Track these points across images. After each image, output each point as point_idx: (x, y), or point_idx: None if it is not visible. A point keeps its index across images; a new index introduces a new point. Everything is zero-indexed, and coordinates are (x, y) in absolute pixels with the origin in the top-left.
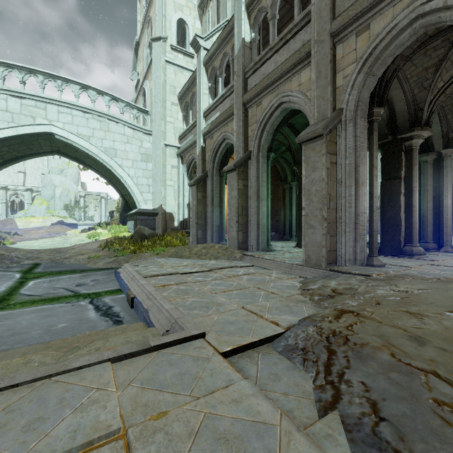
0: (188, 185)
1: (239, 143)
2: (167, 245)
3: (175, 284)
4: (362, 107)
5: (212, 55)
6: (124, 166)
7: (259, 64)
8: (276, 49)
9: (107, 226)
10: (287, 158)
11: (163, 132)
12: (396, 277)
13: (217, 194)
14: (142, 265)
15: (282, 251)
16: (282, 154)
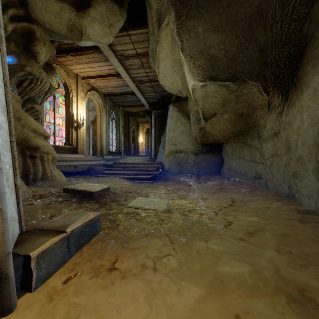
0: None
1: None
2: None
3: None
4: None
5: None
6: None
7: None
8: None
9: None
10: None
11: None
12: None
13: None
14: None
15: None
16: None
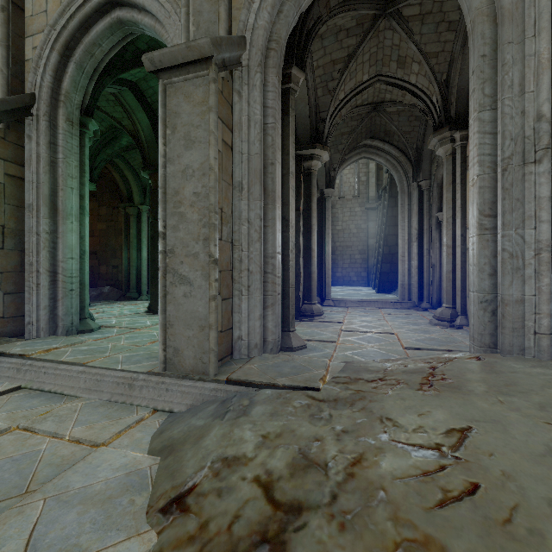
0: None
1: None
2: None
3: None
4: (277, 53)
5: None
6: None
7: None
8: None
9: None
10: (133, 164)
11: None
12: (354, 379)
13: None
14: None
15: (116, 328)
16: (124, 154)
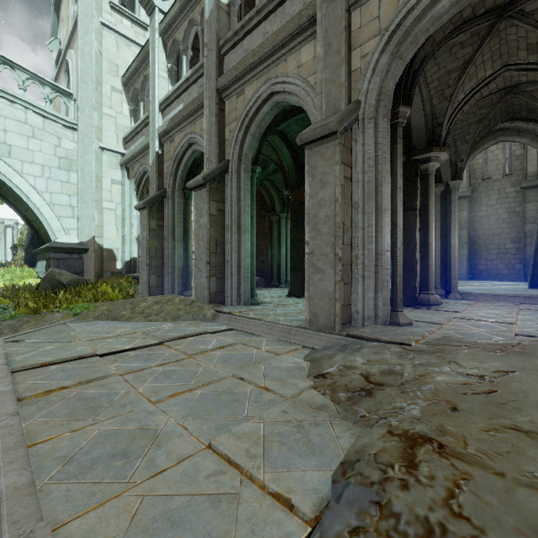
0: (135, 207)
1: (211, 148)
2: (97, 299)
3: (77, 385)
4: (386, 102)
5: (173, 21)
6: (27, 174)
7: (240, 35)
8: (265, 13)
9: (0, 268)
10: (276, 183)
11: (96, 127)
12: (442, 344)
13: (180, 223)
14: (32, 338)
15: (271, 304)
16: (270, 176)
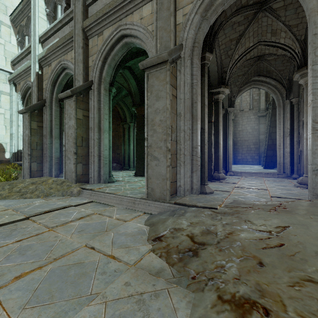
0: (19, 112)
1: (79, 71)
2: None
3: None
4: (198, 48)
5: None
6: None
7: None
8: None
9: None
10: (127, 103)
11: None
12: (236, 206)
13: (57, 125)
14: None
15: (123, 181)
16: (123, 99)
